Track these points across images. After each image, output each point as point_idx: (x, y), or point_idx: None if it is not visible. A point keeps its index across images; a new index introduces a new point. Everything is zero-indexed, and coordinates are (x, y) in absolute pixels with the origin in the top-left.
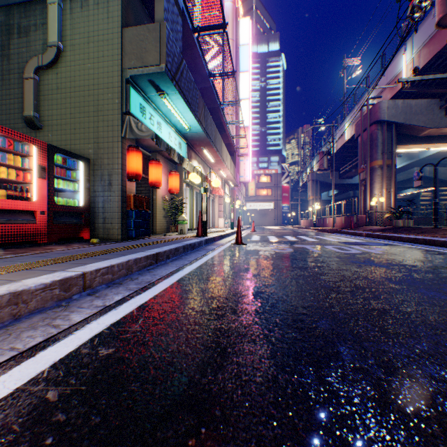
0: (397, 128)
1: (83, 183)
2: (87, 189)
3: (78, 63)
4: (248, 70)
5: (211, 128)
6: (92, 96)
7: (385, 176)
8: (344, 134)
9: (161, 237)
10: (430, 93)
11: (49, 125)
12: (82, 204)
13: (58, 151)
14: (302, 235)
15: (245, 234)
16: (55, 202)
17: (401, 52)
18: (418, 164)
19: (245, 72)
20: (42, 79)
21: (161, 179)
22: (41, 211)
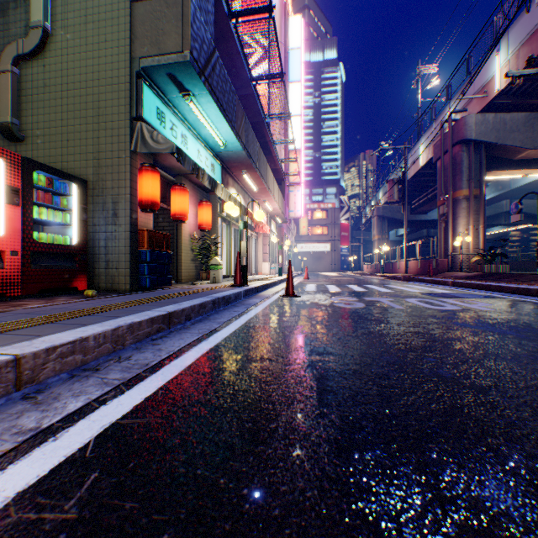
0: (486, 149)
1: (77, 213)
2: (83, 222)
3: (72, 51)
4: (299, 80)
5: (253, 146)
6: (91, 95)
7: (472, 209)
8: (419, 158)
9: (187, 286)
10: (529, 105)
11: (33, 135)
12: (75, 242)
13: (38, 168)
14: (369, 284)
15: (297, 282)
16: (34, 238)
17: (494, 52)
18: (509, 196)
19: (296, 83)
20: (25, 73)
21: (187, 211)
22: (12, 252)
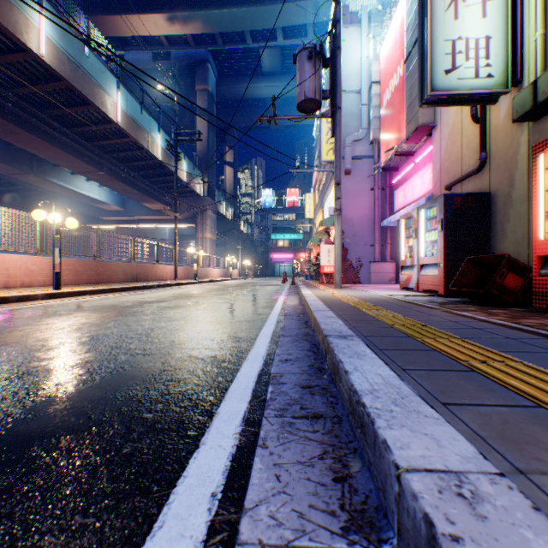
0: None
1: None
2: None
3: None
4: None
5: None
6: None
7: None
8: None
9: None
10: None
11: None
12: None
13: None
14: None
15: None
16: None
17: None
18: None
19: None
20: None
21: None
22: None
